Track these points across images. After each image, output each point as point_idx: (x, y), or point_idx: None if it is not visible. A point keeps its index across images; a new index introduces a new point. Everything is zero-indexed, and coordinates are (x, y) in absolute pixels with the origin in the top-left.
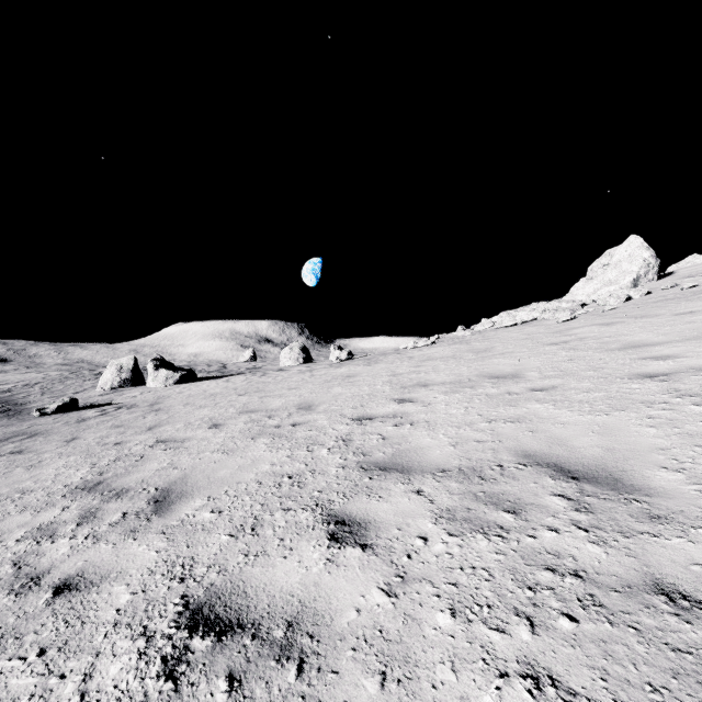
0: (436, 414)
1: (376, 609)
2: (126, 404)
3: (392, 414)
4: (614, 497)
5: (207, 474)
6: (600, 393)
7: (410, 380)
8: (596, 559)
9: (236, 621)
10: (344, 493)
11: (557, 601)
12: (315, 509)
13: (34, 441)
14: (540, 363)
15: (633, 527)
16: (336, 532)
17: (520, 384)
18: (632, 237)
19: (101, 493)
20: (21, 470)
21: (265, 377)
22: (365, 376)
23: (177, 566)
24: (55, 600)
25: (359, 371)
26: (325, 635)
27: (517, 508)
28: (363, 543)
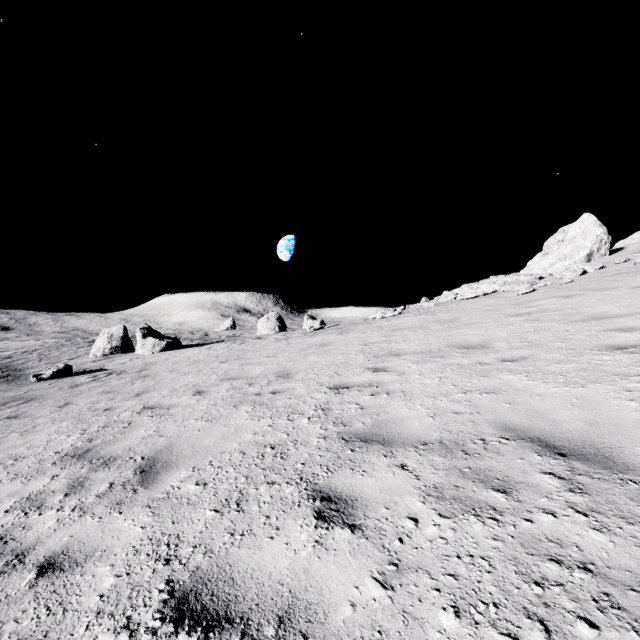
0: (410, 383)
1: (373, 604)
2: (116, 370)
3: (367, 383)
4: (608, 477)
5: (192, 443)
6: (572, 364)
7: (382, 349)
8: (603, 550)
9: (224, 614)
10: (328, 465)
11: (570, 601)
12: (299, 483)
13: (30, 406)
14: (506, 334)
15: (635, 511)
16: (322, 510)
17: (490, 354)
18: (585, 215)
19: (89, 461)
20: (16, 435)
21: (245, 345)
22: (339, 345)
23: (162, 545)
24: (38, 581)
25: (332, 340)
26: (319, 635)
27: (507, 487)
28: (351, 523)
